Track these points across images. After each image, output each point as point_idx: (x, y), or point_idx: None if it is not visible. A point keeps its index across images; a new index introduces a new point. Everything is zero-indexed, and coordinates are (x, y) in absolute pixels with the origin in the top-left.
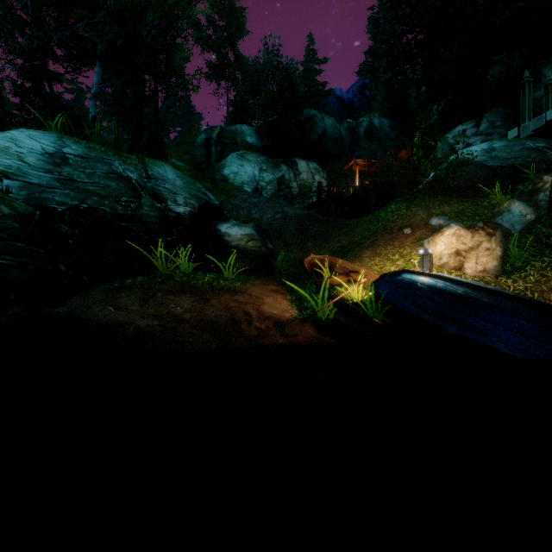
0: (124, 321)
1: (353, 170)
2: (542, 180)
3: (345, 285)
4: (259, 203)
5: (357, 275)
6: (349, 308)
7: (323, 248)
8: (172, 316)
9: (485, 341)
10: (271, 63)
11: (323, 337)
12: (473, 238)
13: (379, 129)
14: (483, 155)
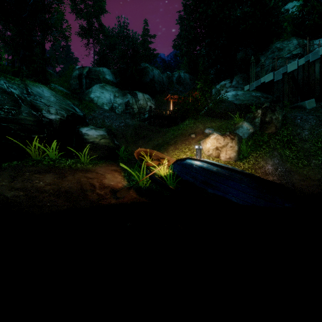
0: None
1: (169, 101)
2: (257, 112)
3: (157, 166)
4: (110, 116)
5: (164, 160)
6: (157, 180)
7: (148, 145)
8: (36, 188)
9: (226, 196)
10: (122, 33)
11: (141, 198)
12: (224, 140)
13: (184, 79)
14: (233, 97)
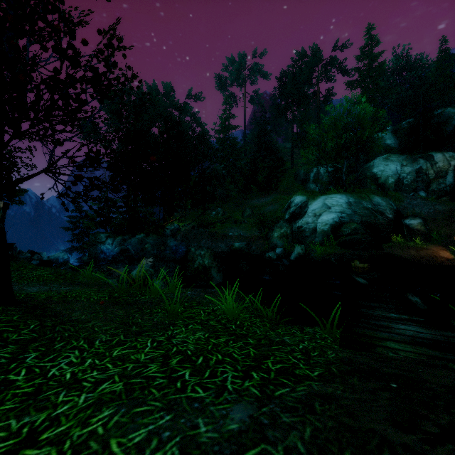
0: (401, 255)
1: None
2: None
3: None
4: (418, 204)
5: None
6: None
7: None
8: (412, 255)
9: None
10: (399, 64)
11: None
12: None
13: None
14: None
